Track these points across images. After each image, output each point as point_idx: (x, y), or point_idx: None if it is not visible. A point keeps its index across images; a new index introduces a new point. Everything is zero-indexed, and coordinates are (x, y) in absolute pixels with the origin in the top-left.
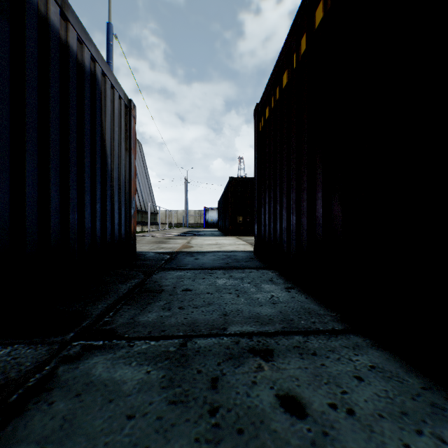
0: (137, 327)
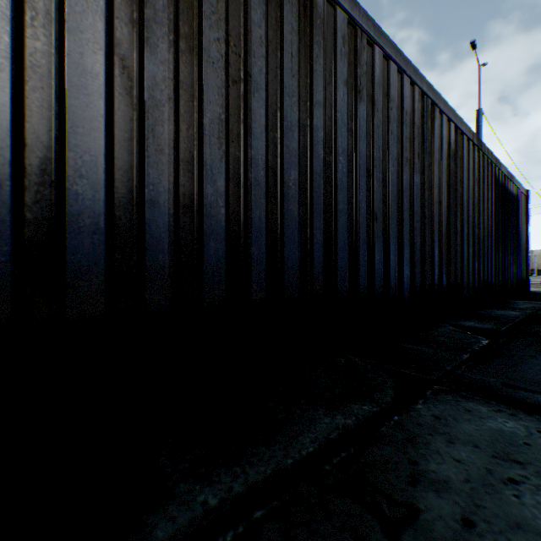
0: None
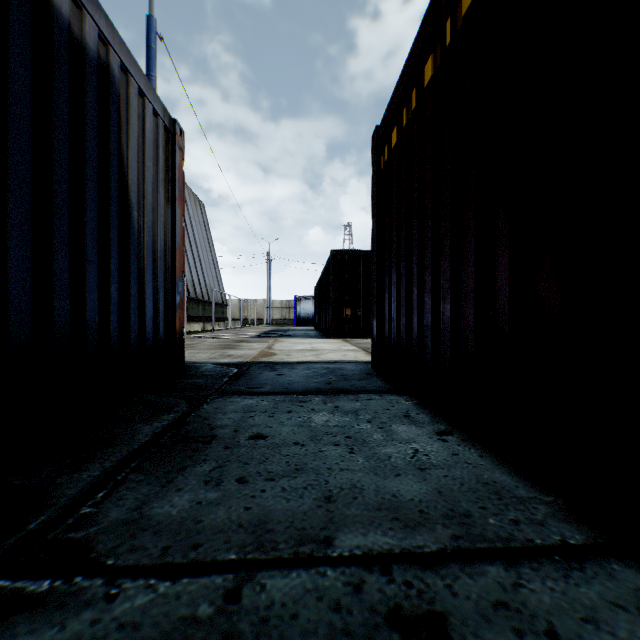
0: (142, 533)
